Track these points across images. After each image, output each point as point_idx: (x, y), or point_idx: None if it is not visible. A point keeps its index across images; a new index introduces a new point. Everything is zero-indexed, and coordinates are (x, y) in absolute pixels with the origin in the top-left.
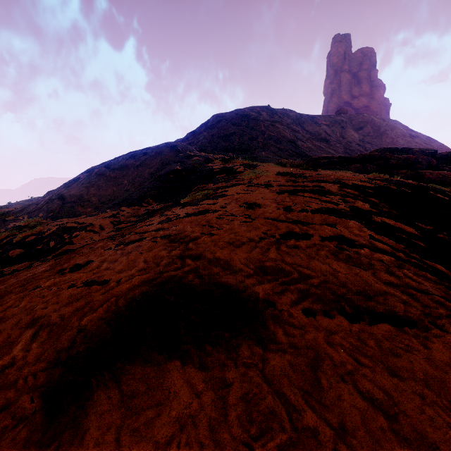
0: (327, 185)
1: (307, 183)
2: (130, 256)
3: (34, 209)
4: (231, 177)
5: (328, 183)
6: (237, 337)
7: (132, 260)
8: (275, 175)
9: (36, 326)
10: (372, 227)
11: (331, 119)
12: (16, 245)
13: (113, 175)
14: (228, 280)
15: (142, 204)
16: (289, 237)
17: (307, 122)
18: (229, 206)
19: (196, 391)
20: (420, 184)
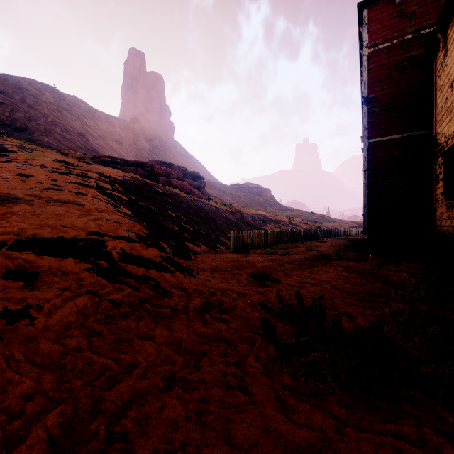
0: (91, 173)
1: (77, 170)
2: None
3: None
4: (2, 155)
5: (92, 172)
6: (17, 203)
7: None
8: (53, 160)
9: None
10: (102, 193)
11: (126, 124)
12: None
13: None
14: (10, 195)
15: None
16: (50, 189)
17: (102, 120)
18: (4, 174)
19: (2, 207)
20: (153, 183)
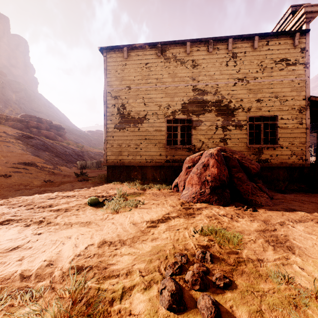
0: (1, 133)
1: None
2: None
3: None
4: None
5: (1, 132)
6: None
7: None
8: None
9: None
10: (15, 145)
11: None
12: None
13: None
14: None
15: None
16: None
17: None
18: None
19: None
20: (34, 136)
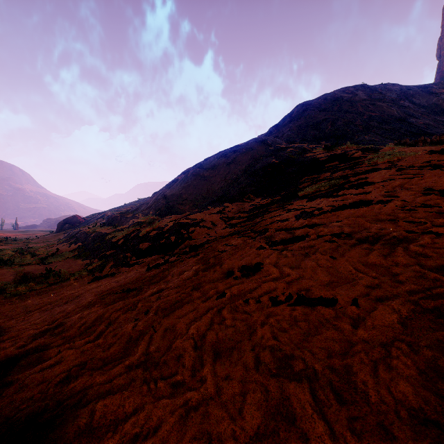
0: None
1: None
2: (319, 261)
3: (146, 208)
4: (352, 164)
5: None
6: None
7: (328, 267)
8: (428, 154)
9: (304, 381)
10: None
11: None
12: (143, 239)
13: (207, 175)
14: None
15: (244, 200)
16: None
17: (418, 95)
18: (400, 194)
19: None
20: None
